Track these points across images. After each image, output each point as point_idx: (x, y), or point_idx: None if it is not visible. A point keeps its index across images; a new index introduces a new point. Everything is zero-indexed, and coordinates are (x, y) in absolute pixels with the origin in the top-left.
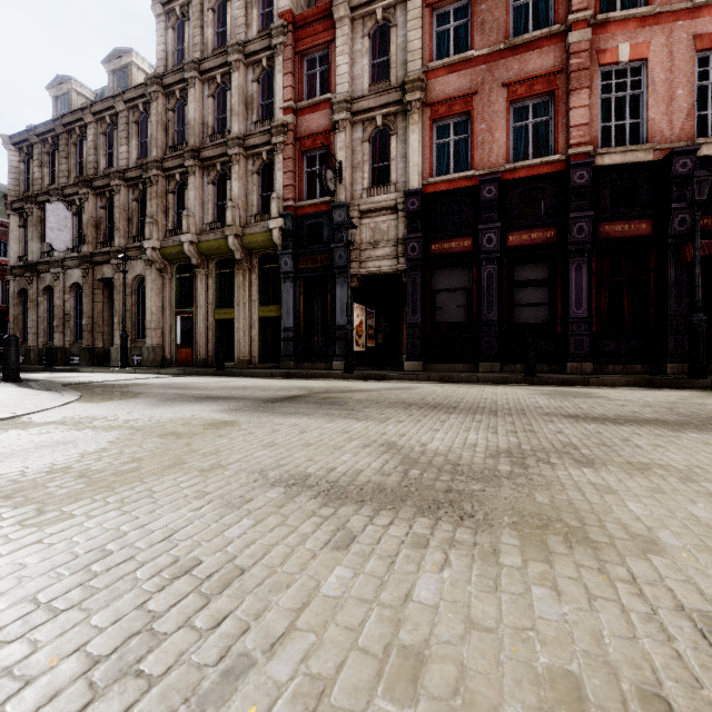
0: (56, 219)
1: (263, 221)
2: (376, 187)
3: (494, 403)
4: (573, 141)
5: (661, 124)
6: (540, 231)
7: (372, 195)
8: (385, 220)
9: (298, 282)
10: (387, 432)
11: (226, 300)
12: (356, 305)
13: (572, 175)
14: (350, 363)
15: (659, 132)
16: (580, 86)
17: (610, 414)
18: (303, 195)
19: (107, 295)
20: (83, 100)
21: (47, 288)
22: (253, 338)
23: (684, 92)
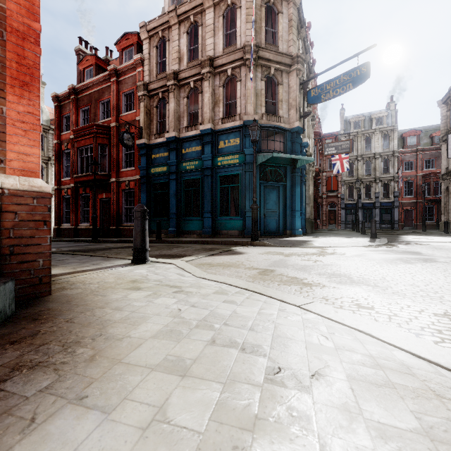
0: None
1: None
2: None
3: None
4: None
5: None
6: None
7: None
8: None
9: None
10: (353, 265)
11: None
12: None
13: None
14: None
15: None
16: None
17: None
18: None
19: None
20: None
21: None
22: None
23: None
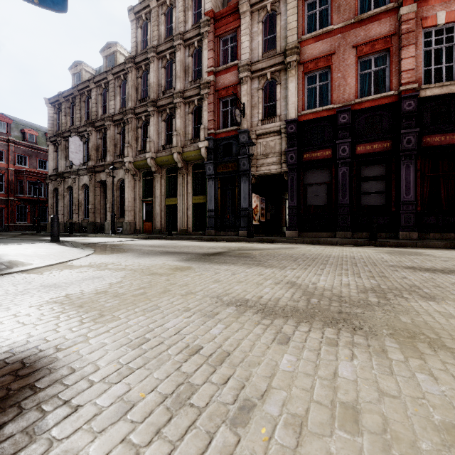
0: (74, 146)
1: (195, 143)
2: (267, 118)
3: (352, 258)
4: (403, 81)
5: None
6: (379, 143)
7: (264, 124)
8: (273, 140)
9: (217, 180)
10: (287, 275)
11: (172, 193)
12: (253, 194)
13: (403, 104)
14: (251, 231)
15: None
16: (408, 43)
17: (437, 266)
18: (220, 125)
19: (102, 191)
20: (89, 75)
21: (69, 187)
22: (188, 216)
23: None
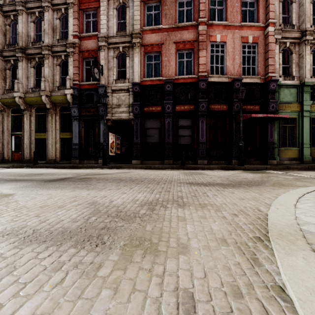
0: None
1: (62, 90)
2: (119, 79)
3: (161, 178)
4: (200, 70)
5: (230, 68)
6: (188, 106)
7: (117, 83)
8: (124, 95)
9: (81, 121)
10: (98, 195)
11: (42, 129)
12: (110, 133)
13: (200, 84)
14: (105, 160)
15: (230, 71)
16: (203, 48)
17: (205, 181)
18: (83, 79)
19: None
20: None
21: None
22: (57, 148)
23: (238, 57)
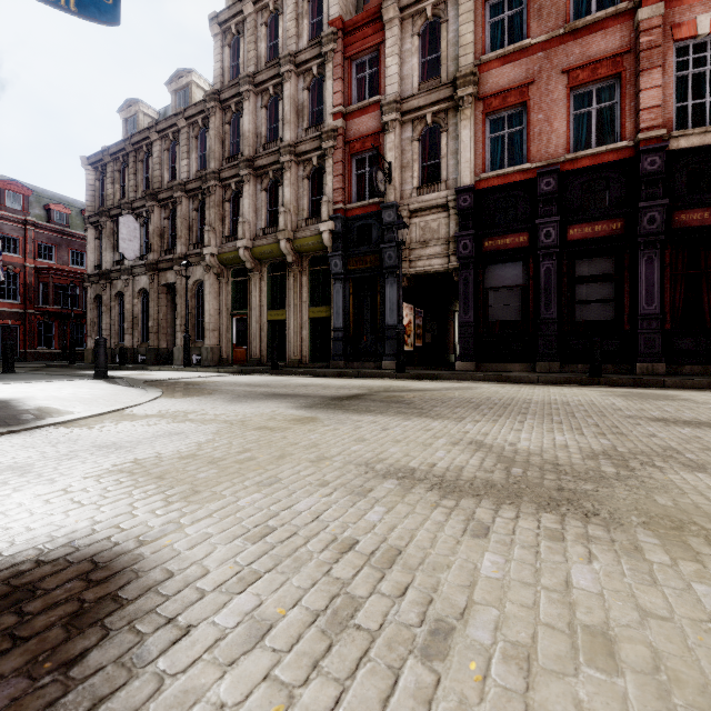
0: (127, 231)
1: (313, 225)
2: (426, 186)
3: (566, 404)
4: (643, 125)
5: None
6: (604, 223)
7: (421, 194)
8: (435, 219)
9: (348, 282)
10: (469, 431)
11: (278, 302)
12: (405, 304)
13: (642, 161)
14: (402, 362)
15: None
16: (651, 65)
17: (703, 418)
18: (352, 197)
19: (170, 299)
20: (149, 120)
21: (118, 294)
22: (303, 338)
23: None
